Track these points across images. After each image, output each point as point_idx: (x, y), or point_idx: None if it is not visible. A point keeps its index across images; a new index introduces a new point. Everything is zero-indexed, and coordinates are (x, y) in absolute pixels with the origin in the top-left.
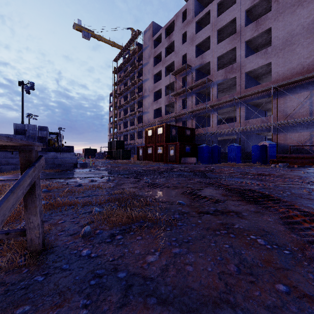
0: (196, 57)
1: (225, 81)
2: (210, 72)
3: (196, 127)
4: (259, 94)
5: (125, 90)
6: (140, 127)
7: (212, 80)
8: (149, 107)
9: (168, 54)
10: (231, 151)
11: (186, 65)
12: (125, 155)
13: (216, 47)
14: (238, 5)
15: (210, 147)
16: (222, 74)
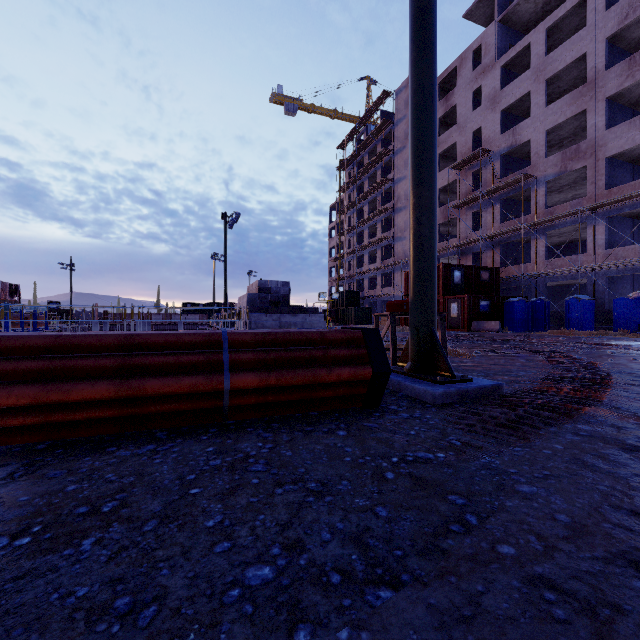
0: (500, 133)
1: (563, 175)
2: (531, 160)
3: (500, 264)
4: (636, 199)
5: (359, 200)
6: (388, 266)
7: (534, 175)
8: (407, 228)
9: (443, 127)
10: (573, 309)
11: (480, 152)
12: (363, 317)
13: (543, 113)
14: (589, 30)
15: (529, 303)
16: (555, 164)
